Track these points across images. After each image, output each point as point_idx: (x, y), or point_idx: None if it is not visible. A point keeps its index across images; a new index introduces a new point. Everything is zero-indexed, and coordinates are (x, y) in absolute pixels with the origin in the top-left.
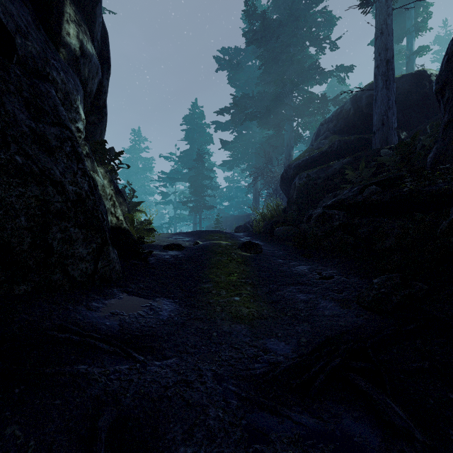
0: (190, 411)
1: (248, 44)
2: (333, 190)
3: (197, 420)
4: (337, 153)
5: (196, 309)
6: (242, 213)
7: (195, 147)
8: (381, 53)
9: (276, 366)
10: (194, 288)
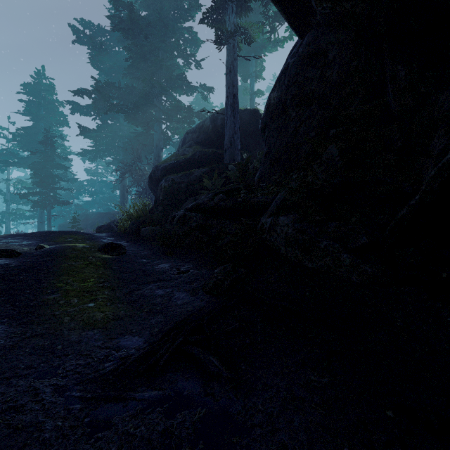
0: (19, 435)
1: (114, 29)
2: (194, 194)
3: (28, 440)
4: (199, 162)
5: (35, 325)
6: (108, 210)
7: (42, 126)
8: (230, 87)
9: (127, 359)
10: (33, 302)
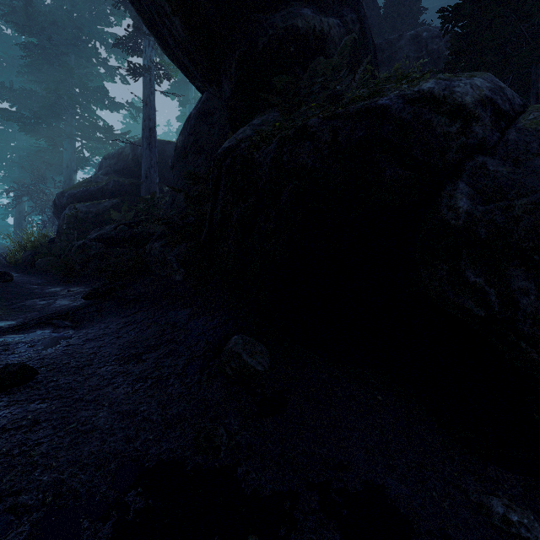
0: None
1: (3, 17)
2: (103, 225)
3: None
4: (113, 192)
5: None
6: None
7: None
8: (146, 120)
9: None
10: None
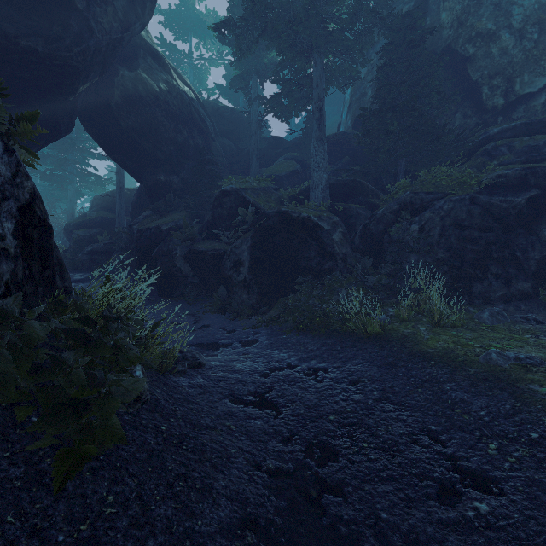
0: None
1: None
2: (94, 243)
3: None
4: (99, 223)
5: None
6: None
7: None
8: (118, 183)
9: None
10: None
